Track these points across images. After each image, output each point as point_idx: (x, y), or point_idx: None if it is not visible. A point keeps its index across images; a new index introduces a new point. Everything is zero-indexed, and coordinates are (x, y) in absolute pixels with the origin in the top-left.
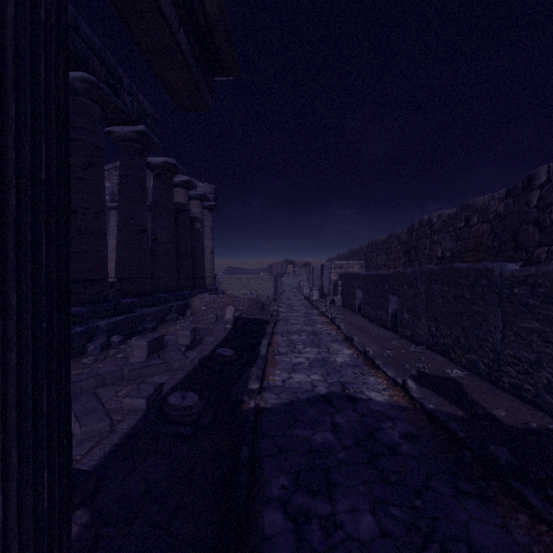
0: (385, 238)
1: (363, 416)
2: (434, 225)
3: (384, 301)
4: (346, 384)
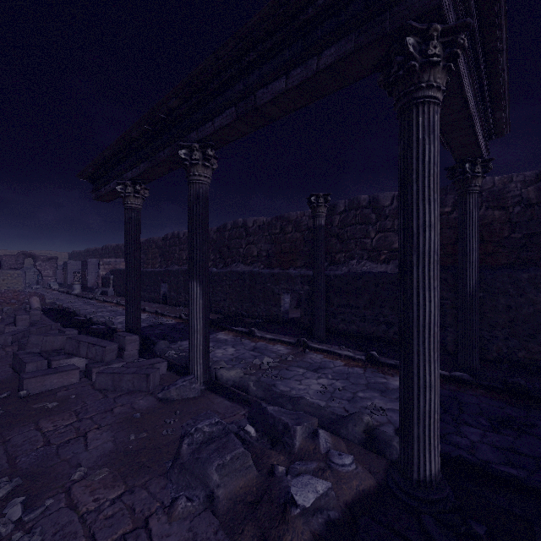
0: (144, 241)
1: (168, 326)
2: (181, 238)
3: (157, 287)
4: (155, 322)
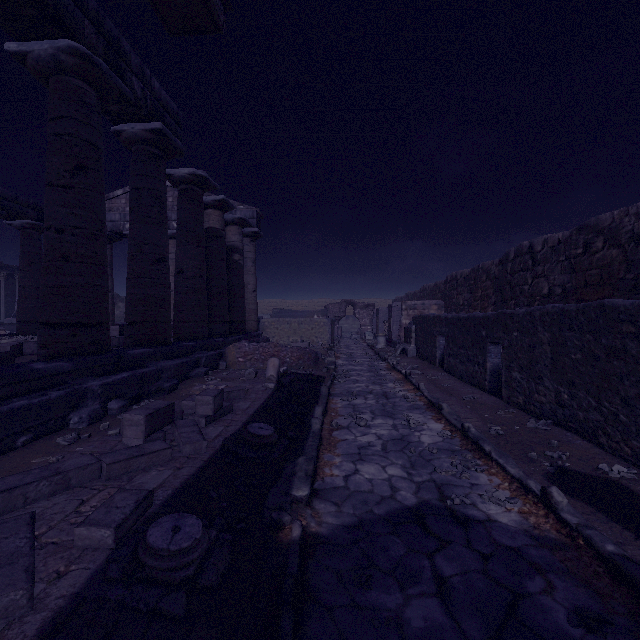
0: (469, 273)
1: (486, 560)
2: (537, 253)
3: (479, 352)
4: (445, 486)
